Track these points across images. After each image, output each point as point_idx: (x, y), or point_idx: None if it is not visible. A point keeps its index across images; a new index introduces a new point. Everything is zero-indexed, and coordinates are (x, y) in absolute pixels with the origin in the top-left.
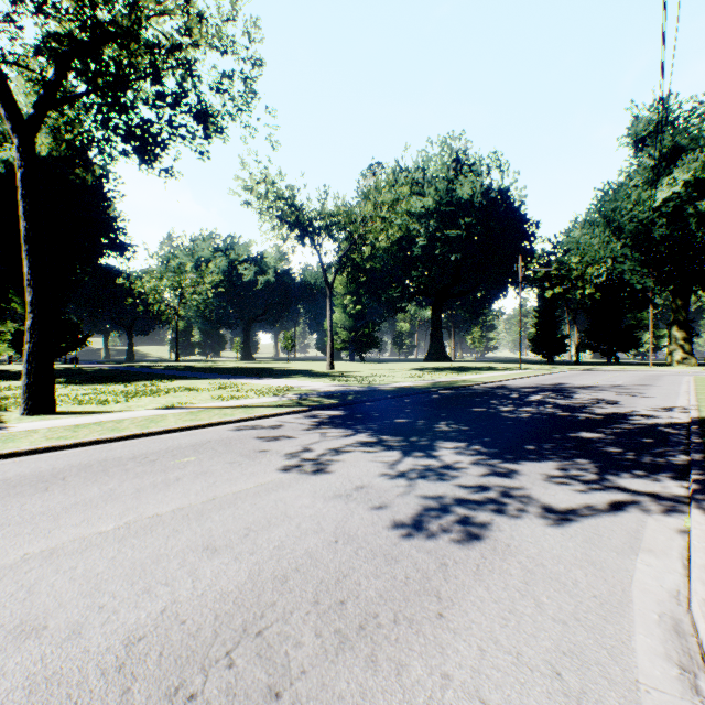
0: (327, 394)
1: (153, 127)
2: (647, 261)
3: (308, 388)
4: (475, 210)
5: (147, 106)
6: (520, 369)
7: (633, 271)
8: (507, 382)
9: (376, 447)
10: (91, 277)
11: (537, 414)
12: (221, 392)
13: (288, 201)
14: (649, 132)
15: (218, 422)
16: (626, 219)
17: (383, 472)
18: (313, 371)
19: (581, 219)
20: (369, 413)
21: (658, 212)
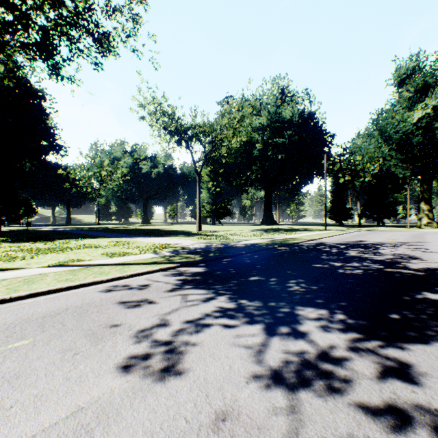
0: (194, 251)
1: (49, 33)
2: (405, 159)
3: (181, 245)
4: (294, 126)
5: (49, 22)
6: (325, 230)
7: (397, 166)
8: (322, 240)
9: (236, 318)
10: (37, 167)
11: (367, 270)
12: (114, 249)
13: (169, 115)
14: (407, 75)
15: (90, 282)
16: (394, 131)
17: (250, 370)
18: (187, 232)
19: (362, 132)
20: (227, 270)
21: (415, 126)
